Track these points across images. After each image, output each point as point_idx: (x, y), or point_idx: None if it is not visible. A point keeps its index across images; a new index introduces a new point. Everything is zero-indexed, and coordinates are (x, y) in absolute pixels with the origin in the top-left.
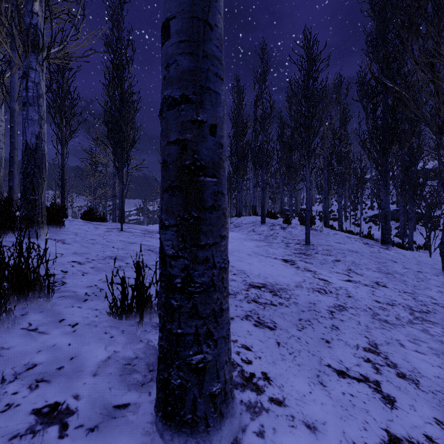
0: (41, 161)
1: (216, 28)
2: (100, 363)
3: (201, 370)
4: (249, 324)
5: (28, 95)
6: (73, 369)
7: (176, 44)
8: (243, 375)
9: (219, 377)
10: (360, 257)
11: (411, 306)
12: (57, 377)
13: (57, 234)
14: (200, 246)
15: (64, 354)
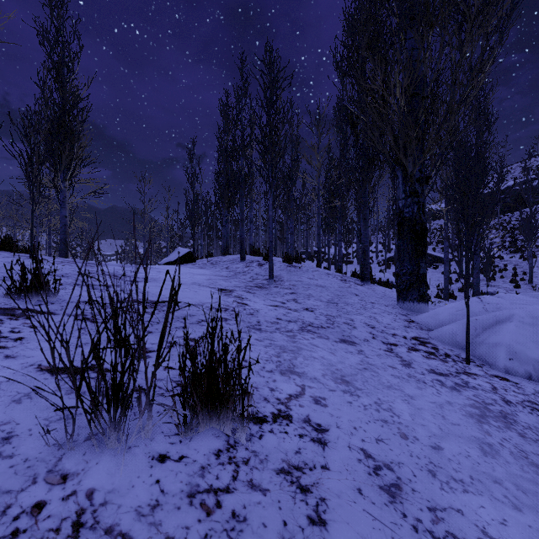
0: None
1: None
2: None
3: None
4: (72, 318)
5: None
6: None
7: None
8: None
9: None
10: (323, 291)
11: (314, 324)
12: None
13: None
14: None
15: None
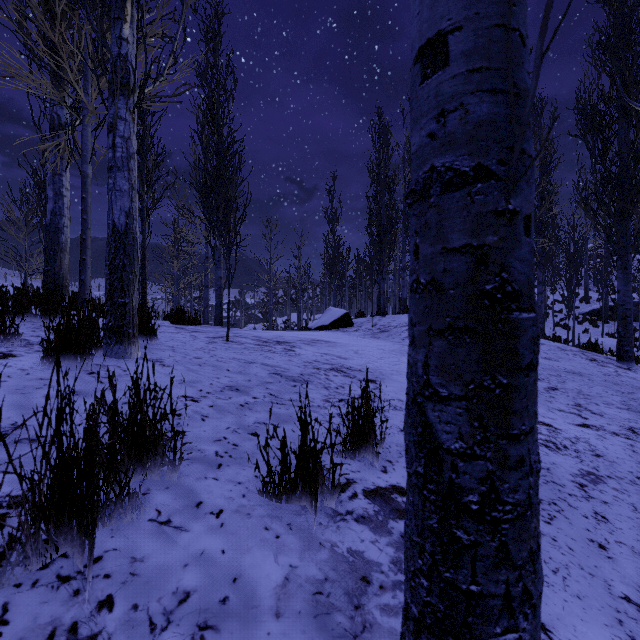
0: (133, 249)
1: (527, 41)
2: (277, 591)
3: None
4: None
5: (116, 156)
6: (242, 602)
7: (463, 75)
8: None
9: None
10: (588, 383)
11: None
12: (225, 618)
13: (150, 350)
14: (512, 437)
15: (222, 572)
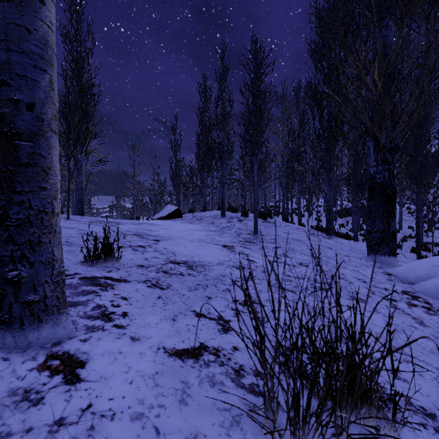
0: None
1: (35, 31)
2: None
3: (17, 283)
4: (143, 285)
5: None
6: None
7: None
8: (103, 312)
9: (37, 291)
10: (300, 245)
11: (317, 280)
12: None
13: None
14: (16, 192)
15: None
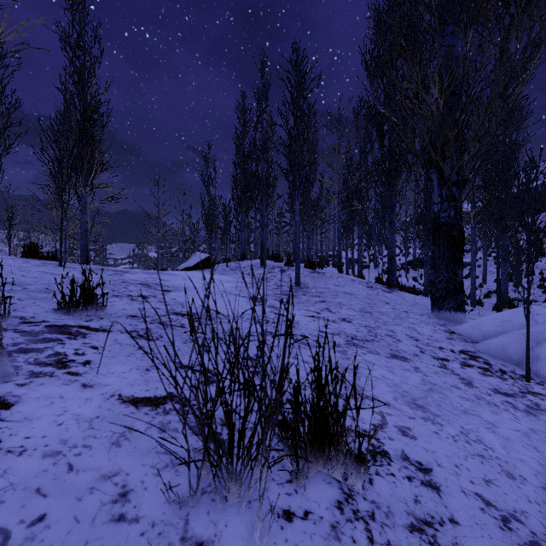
0: None
1: None
2: None
3: None
4: (126, 336)
5: None
6: None
7: None
8: (60, 360)
9: None
10: (352, 299)
11: (357, 336)
12: None
13: None
14: None
15: None
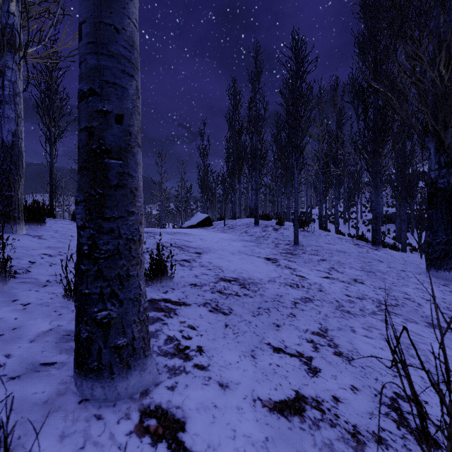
0: (18, 159)
1: (123, 31)
2: (40, 333)
3: (106, 325)
4: (204, 310)
5: (5, 93)
6: (12, 336)
7: (86, 44)
8: (177, 347)
9: (126, 333)
10: (347, 257)
11: (381, 300)
12: None
13: (37, 231)
14: (105, 219)
15: (8, 326)
